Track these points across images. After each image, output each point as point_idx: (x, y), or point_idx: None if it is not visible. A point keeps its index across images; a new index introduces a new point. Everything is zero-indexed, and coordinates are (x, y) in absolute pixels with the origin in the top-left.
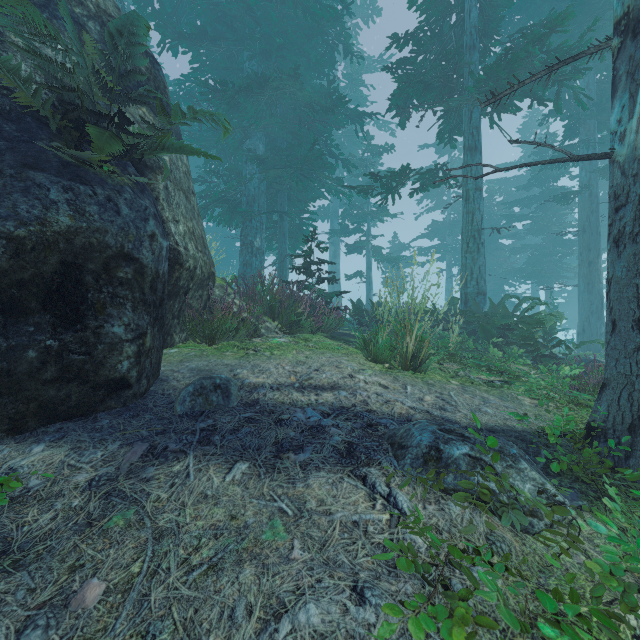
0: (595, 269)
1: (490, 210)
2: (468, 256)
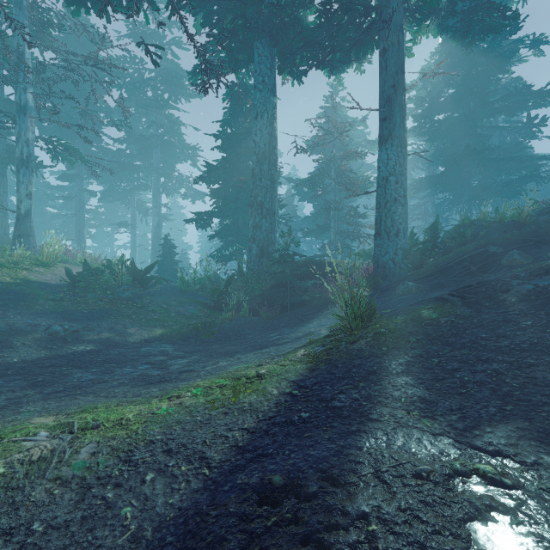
0: (82, 233)
1: (38, 185)
2: (0, 219)
